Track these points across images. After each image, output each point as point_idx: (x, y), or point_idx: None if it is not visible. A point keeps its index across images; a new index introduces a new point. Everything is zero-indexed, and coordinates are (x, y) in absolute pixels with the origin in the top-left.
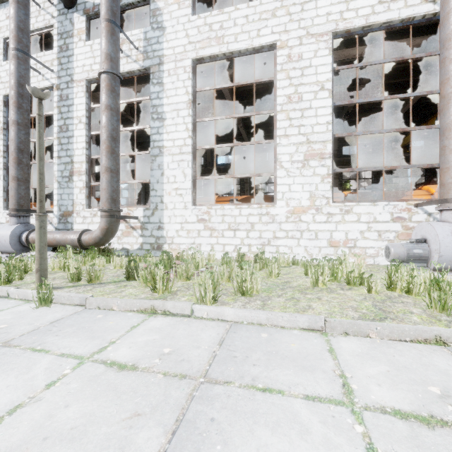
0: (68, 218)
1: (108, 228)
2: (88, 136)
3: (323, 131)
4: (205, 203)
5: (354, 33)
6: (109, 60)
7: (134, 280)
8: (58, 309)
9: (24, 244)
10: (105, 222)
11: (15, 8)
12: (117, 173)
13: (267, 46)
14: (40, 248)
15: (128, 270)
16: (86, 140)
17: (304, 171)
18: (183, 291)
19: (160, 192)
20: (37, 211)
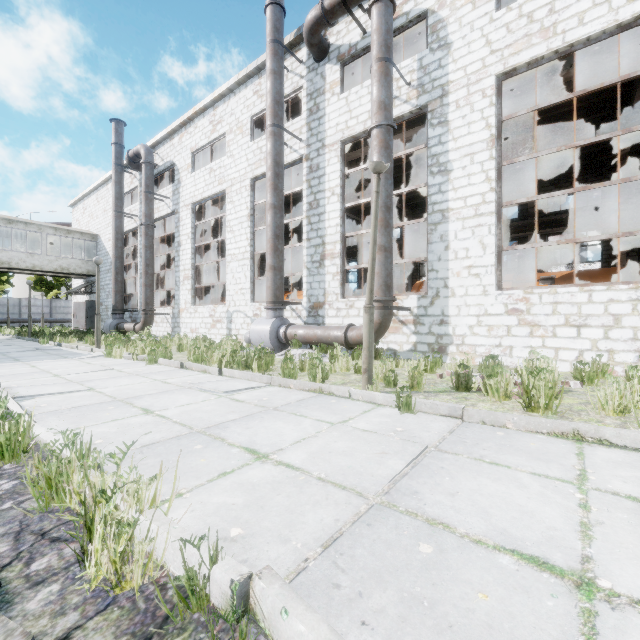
0: (318, 311)
1: (381, 322)
2: (341, 210)
3: None
4: None
5: None
6: (382, 109)
7: (465, 392)
8: (429, 418)
9: (281, 340)
10: (378, 314)
11: (272, 80)
12: (391, 252)
13: None
14: (369, 345)
15: (457, 377)
16: (340, 215)
17: None
18: (571, 414)
19: (443, 273)
20: (366, 303)
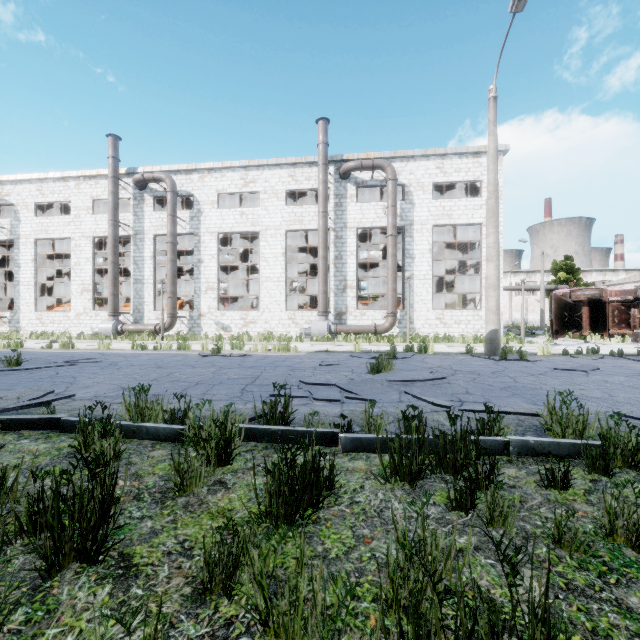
0: None
1: None
2: None
3: (89, 279)
4: (66, 307)
5: (102, 237)
6: None
7: None
8: None
9: None
10: None
11: None
12: None
13: (68, 238)
14: None
15: None
16: None
17: (82, 297)
18: None
19: (19, 304)
20: None
